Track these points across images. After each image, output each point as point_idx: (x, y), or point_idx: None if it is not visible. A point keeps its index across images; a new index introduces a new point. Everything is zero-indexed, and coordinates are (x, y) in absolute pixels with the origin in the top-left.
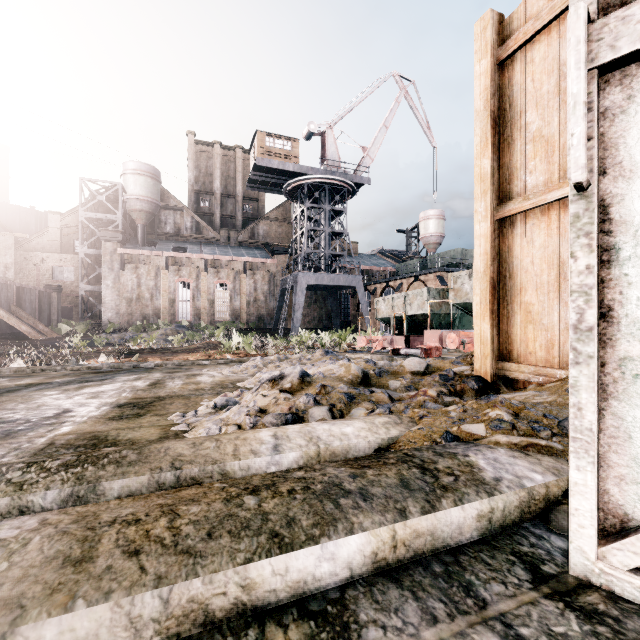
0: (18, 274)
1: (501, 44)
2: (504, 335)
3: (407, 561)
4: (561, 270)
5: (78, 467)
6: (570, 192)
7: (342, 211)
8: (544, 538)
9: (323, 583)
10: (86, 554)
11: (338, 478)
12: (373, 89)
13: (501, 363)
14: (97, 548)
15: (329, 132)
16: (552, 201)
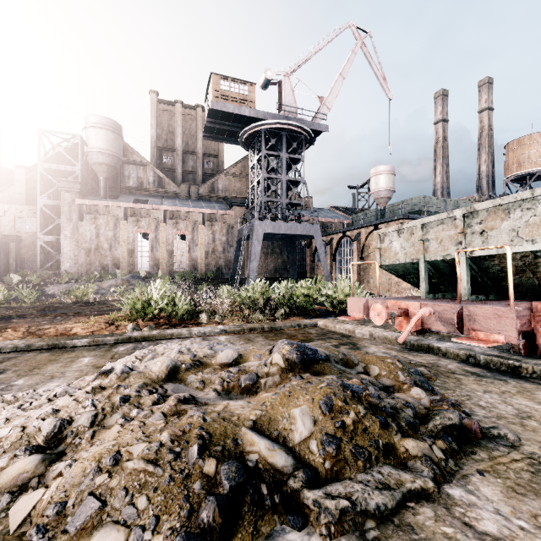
0: None
1: None
2: None
3: None
4: None
5: None
6: None
7: (299, 159)
8: None
9: None
10: None
11: None
12: (330, 39)
13: None
14: None
15: (286, 80)
16: None
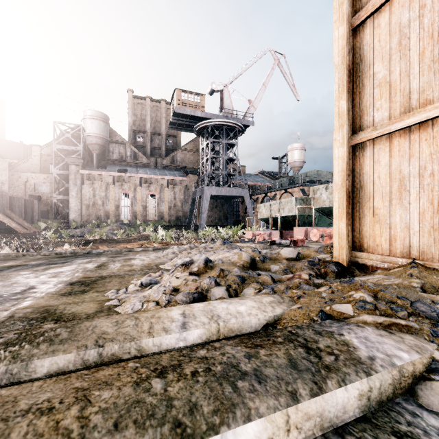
0: (10, 188)
1: (354, 15)
2: (356, 231)
3: None
4: (402, 183)
5: (16, 345)
6: None
7: (234, 144)
8: (418, 415)
9: None
10: None
11: (235, 358)
12: (256, 60)
13: (354, 252)
14: None
15: (225, 90)
16: (395, 130)
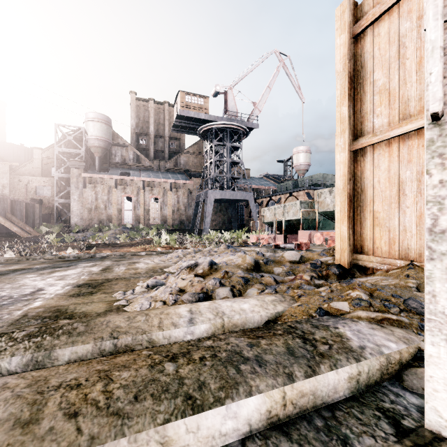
0: (12, 191)
1: (355, 23)
2: (358, 235)
3: (294, 416)
4: (400, 187)
5: (38, 337)
6: (426, 122)
7: (239, 147)
8: (401, 395)
9: (227, 437)
10: (33, 416)
11: (239, 347)
12: (260, 61)
13: (355, 255)
14: (43, 411)
15: (230, 92)
16: (394, 136)
